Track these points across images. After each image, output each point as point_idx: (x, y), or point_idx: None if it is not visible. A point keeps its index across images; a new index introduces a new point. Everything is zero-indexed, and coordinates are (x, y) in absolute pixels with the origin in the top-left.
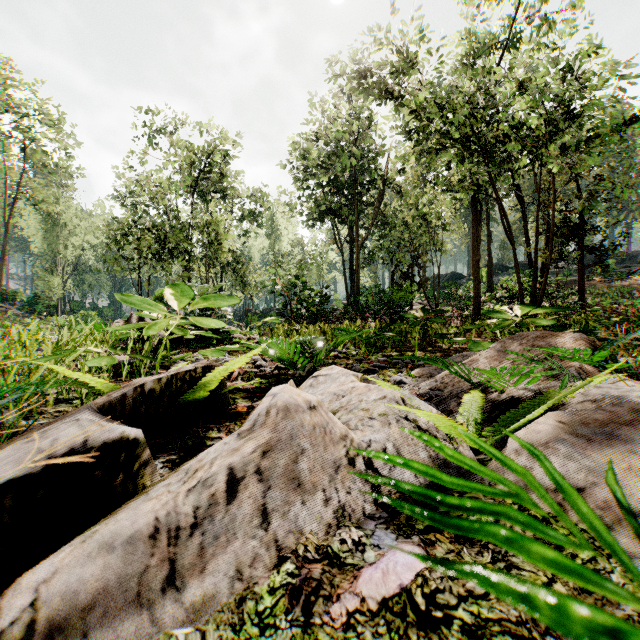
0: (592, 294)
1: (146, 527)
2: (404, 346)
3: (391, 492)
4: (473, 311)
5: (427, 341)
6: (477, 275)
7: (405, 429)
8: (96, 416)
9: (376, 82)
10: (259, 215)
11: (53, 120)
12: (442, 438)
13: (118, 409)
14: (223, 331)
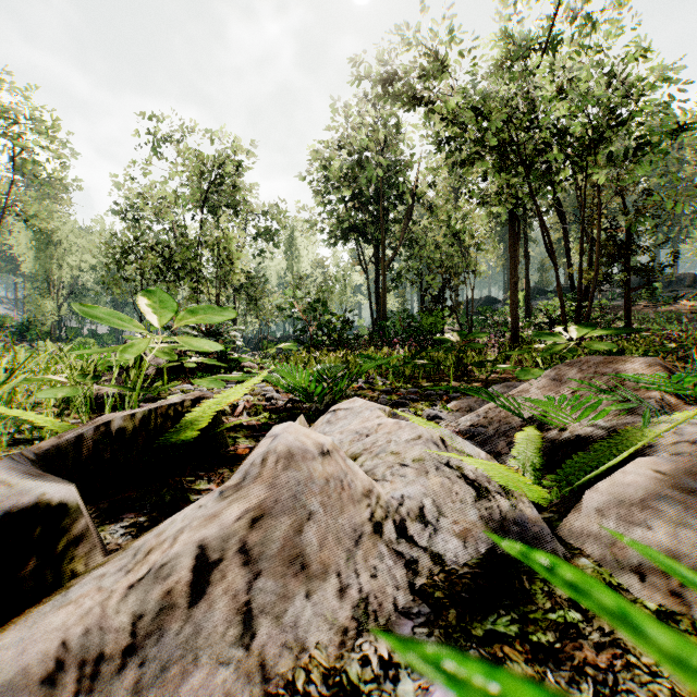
0: (637, 320)
1: (41, 661)
2: (436, 376)
3: (433, 572)
4: (511, 338)
5: (462, 370)
6: (515, 298)
7: (505, 540)
8: (18, 468)
9: (404, 85)
10: (276, 233)
11: (46, 126)
12: (495, 491)
13: (71, 455)
14: (232, 359)
